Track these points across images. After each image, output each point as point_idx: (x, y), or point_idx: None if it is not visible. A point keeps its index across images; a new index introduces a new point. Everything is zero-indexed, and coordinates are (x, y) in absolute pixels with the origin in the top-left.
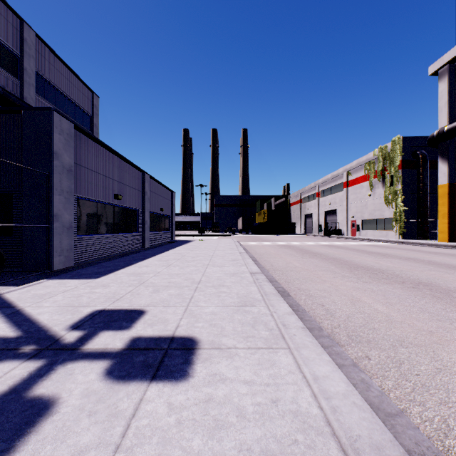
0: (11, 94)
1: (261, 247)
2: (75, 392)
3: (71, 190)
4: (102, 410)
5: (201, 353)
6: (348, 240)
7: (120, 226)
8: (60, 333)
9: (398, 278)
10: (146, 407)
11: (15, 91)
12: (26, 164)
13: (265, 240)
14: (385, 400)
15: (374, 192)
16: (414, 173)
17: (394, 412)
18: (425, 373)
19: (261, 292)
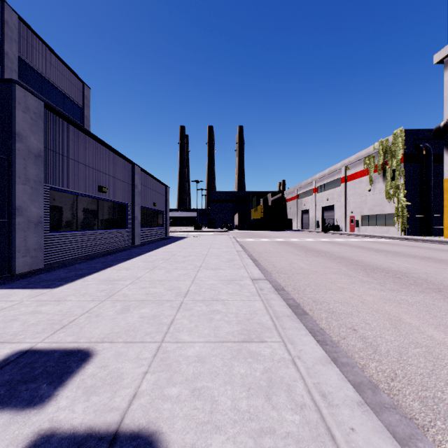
0: None
1: (259, 244)
2: None
3: (40, 179)
4: None
5: None
6: (348, 236)
7: (105, 222)
8: None
9: (429, 284)
10: None
11: None
12: None
13: (262, 236)
14: None
15: (374, 187)
16: (417, 167)
17: None
18: None
19: (269, 312)
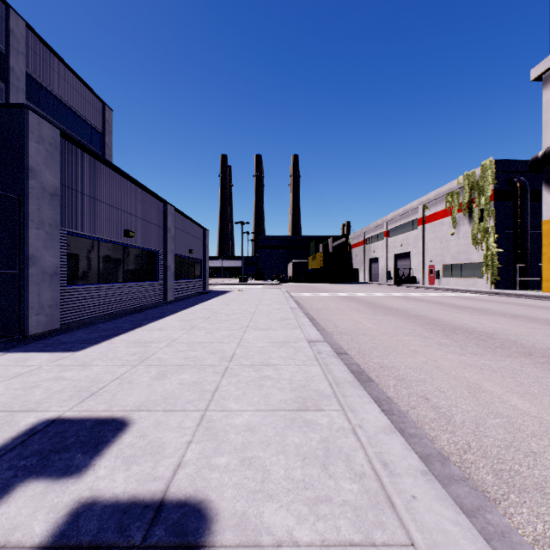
0: None
1: (317, 300)
2: None
3: (56, 222)
4: None
5: None
6: (426, 290)
7: (132, 273)
8: None
9: (519, 347)
10: None
11: None
12: None
13: (321, 290)
14: None
15: (458, 230)
16: (510, 206)
17: None
18: None
19: (328, 378)
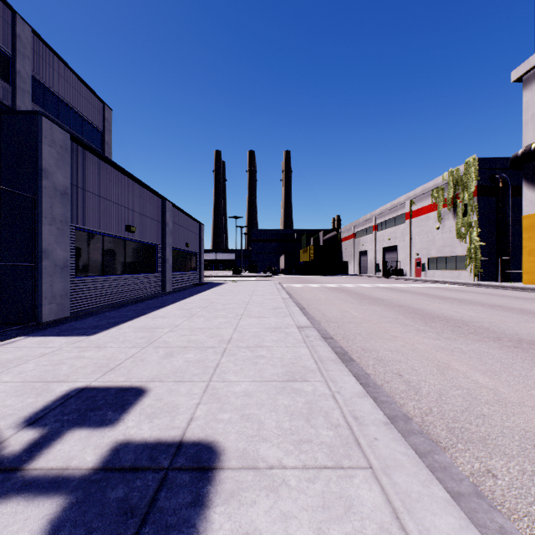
0: None
1: (308, 291)
2: None
3: (66, 219)
4: None
5: (225, 478)
6: (412, 282)
7: (133, 266)
8: (4, 433)
9: (490, 332)
10: None
11: (5, 99)
12: (5, 185)
13: (312, 282)
14: None
15: (443, 225)
16: (492, 201)
17: None
18: None
19: (314, 357)
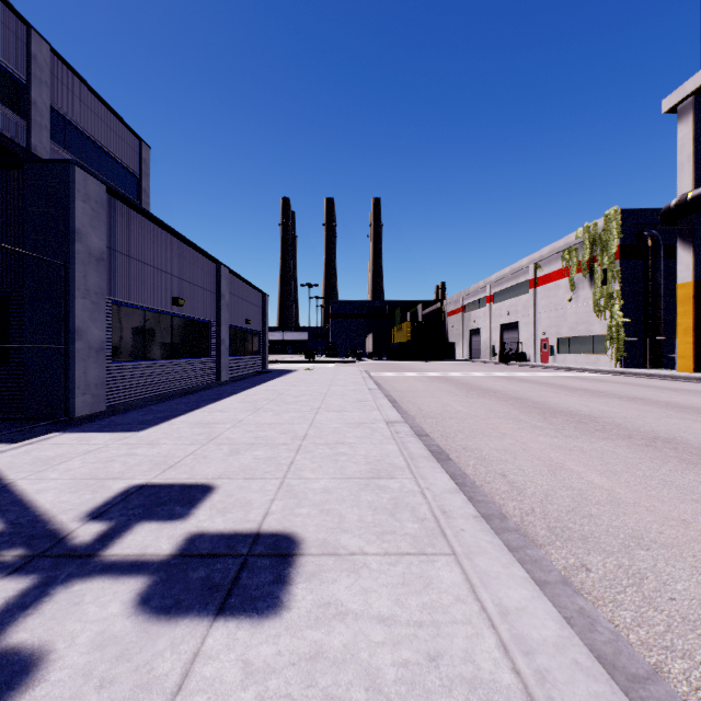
0: (12, 141)
1: (402, 380)
2: (81, 639)
3: (103, 291)
4: (125, 677)
5: (305, 562)
6: (537, 369)
7: (181, 348)
8: (70, 525)
9: (621, 430)
10: (204, 669)
11: (18, 137)
12: (29, 250)
13: (408, 369)
14: (623, 650)
15: (577, 295)
16: (639, 265)
17: (642, 674)
18: (686, 596)
19: (404, 454)
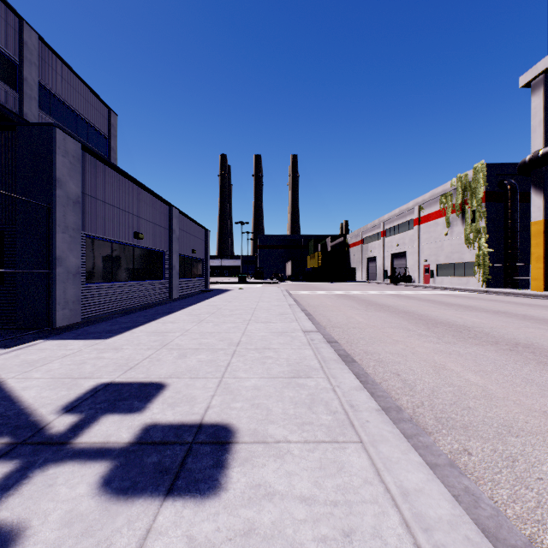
0: (8, 109)
1: (314, 298)
2: (53, 517)
3: (78, 227)
4: None
5: (240, 449)
6: (421, 289)
7: (141, 272)
8: (48, 417)
9: (489, 337)
10: (154, 544)
11: (13, 106)
12: (20, 194)
13: (319, 289)
14: (503, 524)
15: (452, 231)
16: (501, 207)
17: (521, 545)
18: None
19: (318, 357)
